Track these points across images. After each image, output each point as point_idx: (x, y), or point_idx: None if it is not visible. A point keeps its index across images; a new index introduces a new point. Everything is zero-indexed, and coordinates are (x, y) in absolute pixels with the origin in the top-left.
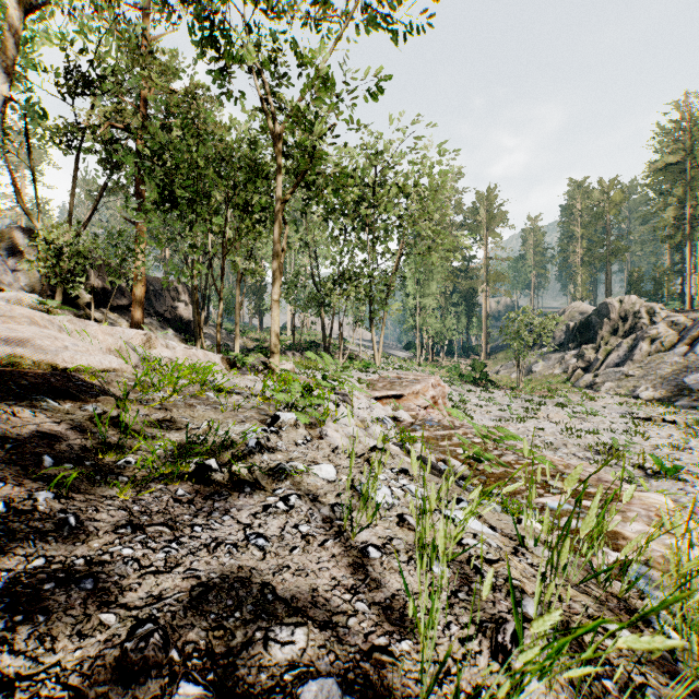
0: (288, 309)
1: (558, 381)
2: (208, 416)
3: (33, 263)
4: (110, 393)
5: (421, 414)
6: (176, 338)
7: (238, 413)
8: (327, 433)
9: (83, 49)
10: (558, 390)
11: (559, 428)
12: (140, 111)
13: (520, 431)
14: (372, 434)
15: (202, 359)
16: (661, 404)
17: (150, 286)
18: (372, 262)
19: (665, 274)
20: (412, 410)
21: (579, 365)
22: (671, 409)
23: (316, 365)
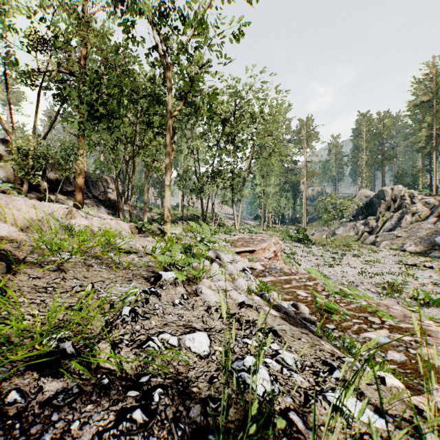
0: (179, 194)
1: (352, 240)
2: (100, 276)
3: (8, 162)
4: (14, 257)
5: (267, 263)
6: (106, 212)
7: (129, 271)
8: (201, 290)
9: (41, 19)
10: (353, 246)
11: (357, 271)
12: (80, 62)
13: (331, 274)
14: (238, 285)
15: (114, 226)
16: (420, 255)
17: (89, 179)
18: (234, 163)
19: (419, 172)
20: (261, 260)
21: (365, 230)
22: (427, 258)
23: (197, 230)
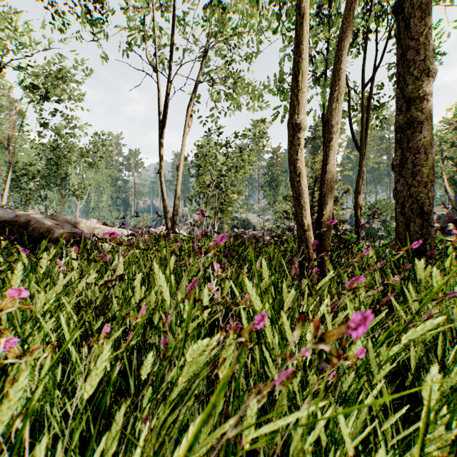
0: None
1: None
2: None
3: None
4: None
5: None
6: None
7: None
8: None
9: None
10: None
11: None
12: None
13: None
14: None
15: None
16: None
17: None
18: None
19: None
20: None
21: None
22: None
23: None
